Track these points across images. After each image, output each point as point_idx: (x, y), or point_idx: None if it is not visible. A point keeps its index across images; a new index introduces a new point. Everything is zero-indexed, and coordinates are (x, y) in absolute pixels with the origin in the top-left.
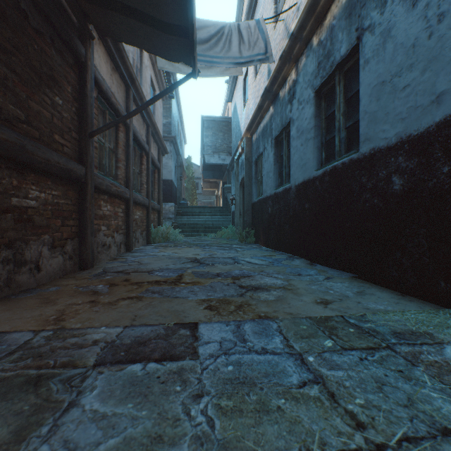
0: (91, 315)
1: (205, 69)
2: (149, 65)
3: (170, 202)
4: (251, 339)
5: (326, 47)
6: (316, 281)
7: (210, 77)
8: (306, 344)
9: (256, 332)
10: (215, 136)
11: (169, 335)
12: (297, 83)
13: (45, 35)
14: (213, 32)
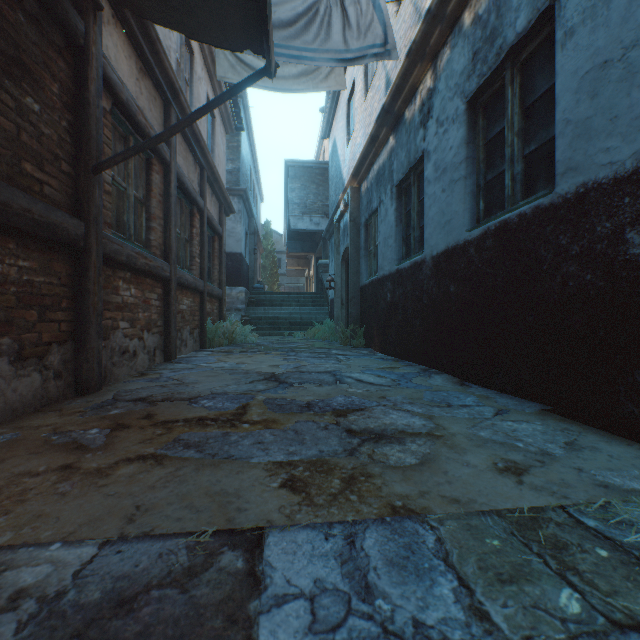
0: (46, 505)
1: (289, 80)
2: (204, 77)
3: (239, 286)
4: (385, 586)
5: (488, 24)
6: (483, 419)
7: (296, 92)
8: (519, 605)
9: (392, 562)
10: (306, 189)
11: (195, 573)
12: (434, 93)
13: None
14: (301, 10)
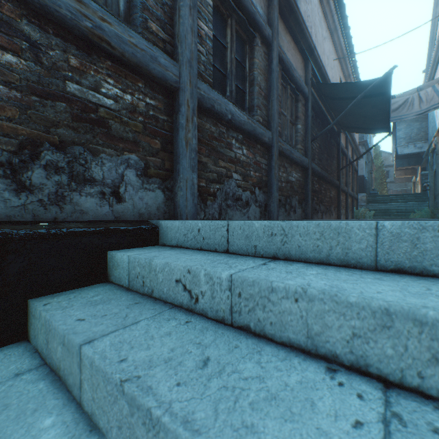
0: None
1: None
2: None
3: (362, 193)
4: None
5: None
6: None
7: None
8: None
9: None
10: (409, 127)
11: None
12: None
13: (332, 144)
14: (400, 103)
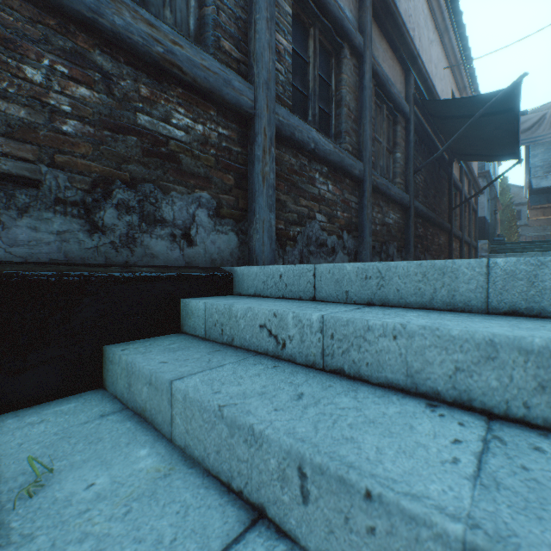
0: None
1: None
2: None
3: (482, 240)
4: None
5: None
6: None
7: None
8: None
9: None
10: (549, 152)
11: None
12: None
13: (442, 177)
14: (535, 121)
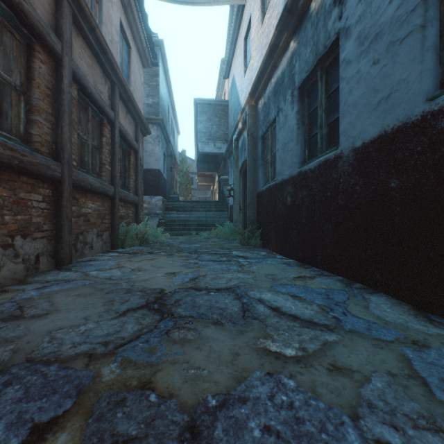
0: None
1: None
2: (116, 4)
3: (158, 195)
4: None
5: None
6: None
7: (199, 5)
8: None
9: None
10: (210, 121)
11: None
12: None
13: None
14: None
